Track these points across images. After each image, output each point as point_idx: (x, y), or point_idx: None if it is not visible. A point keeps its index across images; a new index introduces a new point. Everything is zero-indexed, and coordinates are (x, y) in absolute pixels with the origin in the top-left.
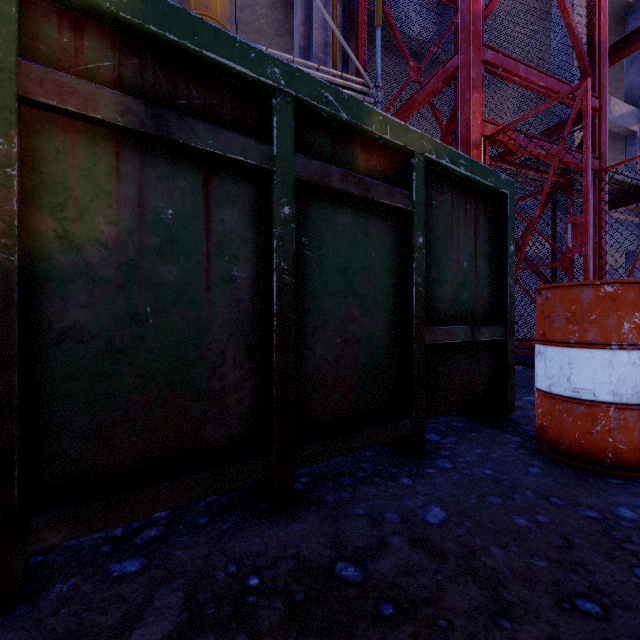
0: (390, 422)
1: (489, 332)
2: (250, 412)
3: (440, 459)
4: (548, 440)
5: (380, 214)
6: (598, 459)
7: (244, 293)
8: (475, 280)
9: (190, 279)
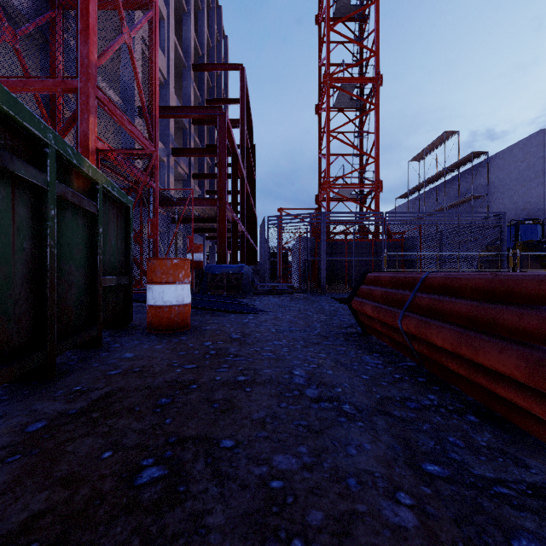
0: (89, 329)
1: (124, 279)
2: (31, 327)
3: (112, 345)
4: (154, 326)
5: (82, 213)
6: (173, 328)
7: (29, 257)
8: (117, 251)
9: (6, 249)
